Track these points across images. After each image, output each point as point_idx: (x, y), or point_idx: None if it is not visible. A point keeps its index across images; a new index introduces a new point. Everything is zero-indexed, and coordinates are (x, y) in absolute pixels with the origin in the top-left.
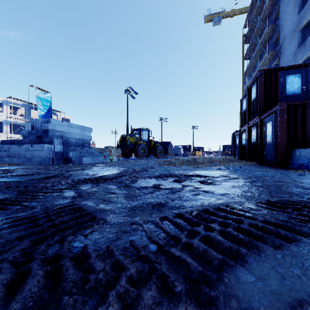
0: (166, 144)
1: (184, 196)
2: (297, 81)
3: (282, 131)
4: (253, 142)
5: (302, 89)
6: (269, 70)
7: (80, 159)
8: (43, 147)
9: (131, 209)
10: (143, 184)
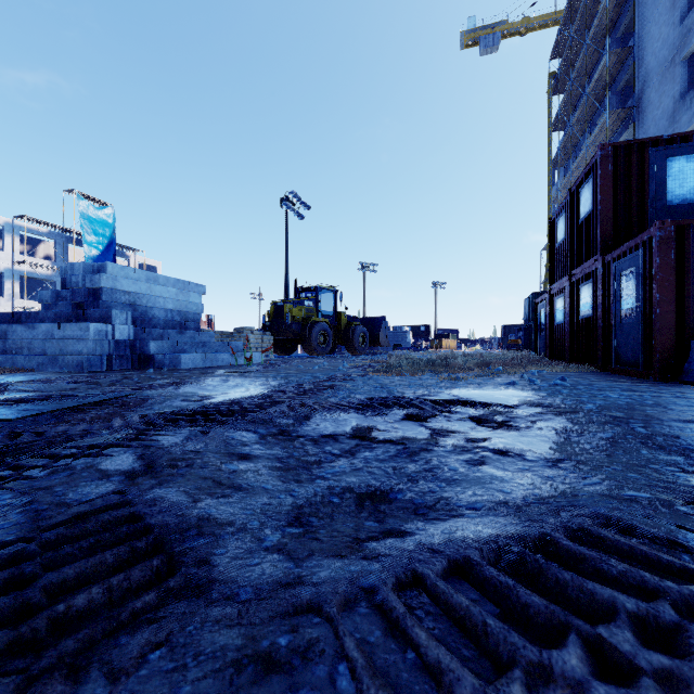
0: (375, 323)
1: (443, 468)
2: (693, 170)
3: (665, 292)
4: (585, 317)
5: None
6: (624, 147)
7: (175, 358)
8: (87, 330)
9: (295, 512)
10: (327, 426)
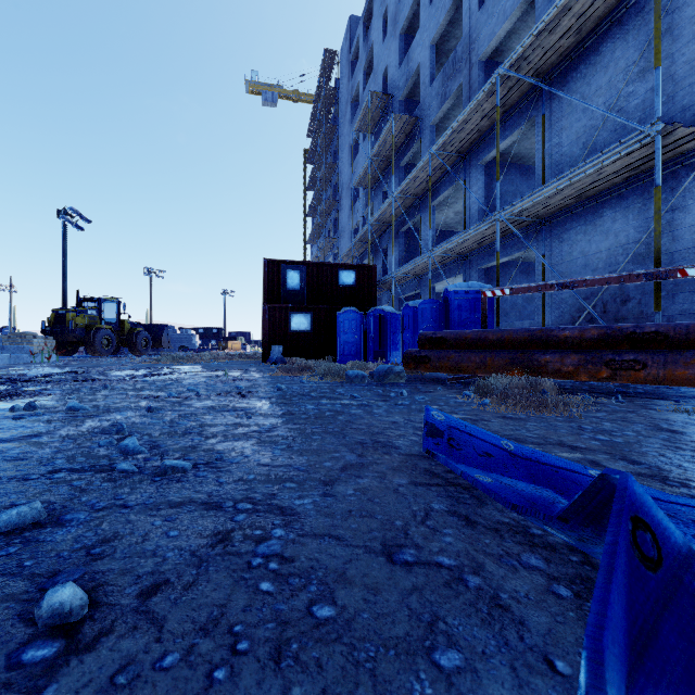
0: (158, 329)
1: None
2: (296, 277)
3: (265, 330)
4: None
5: (301, 286)
6: (272, 261)
7: None
8: None
9: None
10: (119, 374)
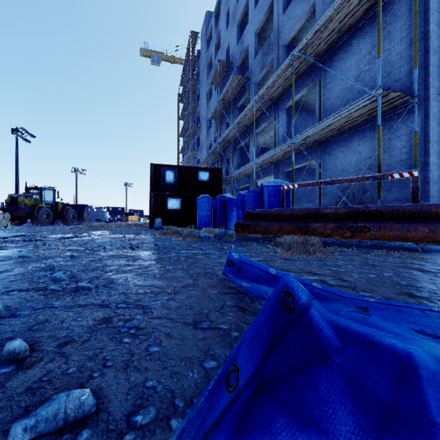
0: (81, 207)
1: None
2: (171, 175)
3: (151, 208)
4: None
5: (174, 180)
6: (156, 165)
7: None
8: None
9: None
10: (54, 236)
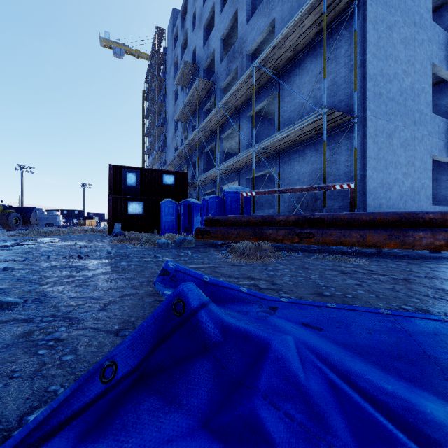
0: (27, 210)
1: None
2: (133, 177)
3: (110, 213)
4: None
5: (136, 183)
6: (116, 166)
7: None
8: None
9: None
10: None
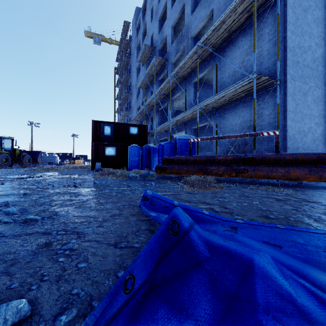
0: (36, 153)
1: None
2: (109, 129)
3: (92, 154)
4: None
5: (111, 133)
6: (97, 121)
7: None
8: None
9: None
10: (11, 177)
